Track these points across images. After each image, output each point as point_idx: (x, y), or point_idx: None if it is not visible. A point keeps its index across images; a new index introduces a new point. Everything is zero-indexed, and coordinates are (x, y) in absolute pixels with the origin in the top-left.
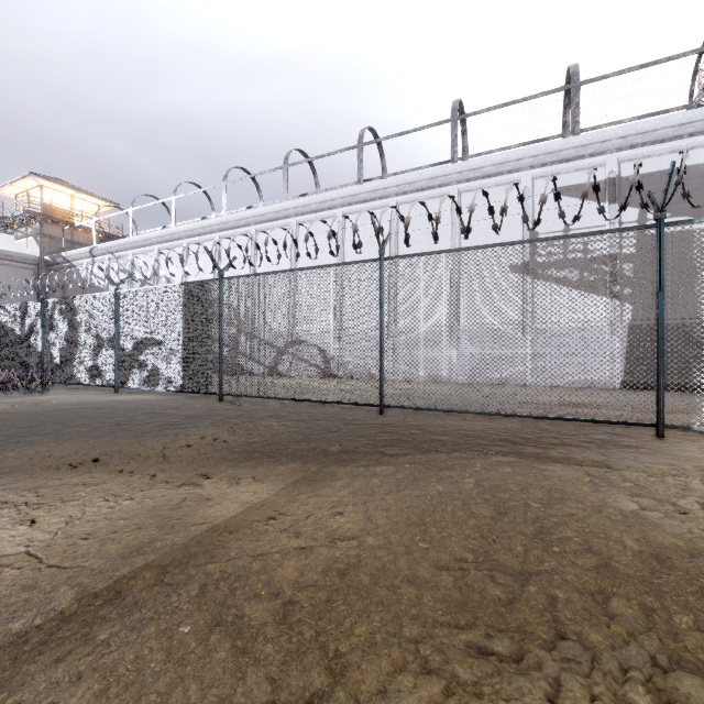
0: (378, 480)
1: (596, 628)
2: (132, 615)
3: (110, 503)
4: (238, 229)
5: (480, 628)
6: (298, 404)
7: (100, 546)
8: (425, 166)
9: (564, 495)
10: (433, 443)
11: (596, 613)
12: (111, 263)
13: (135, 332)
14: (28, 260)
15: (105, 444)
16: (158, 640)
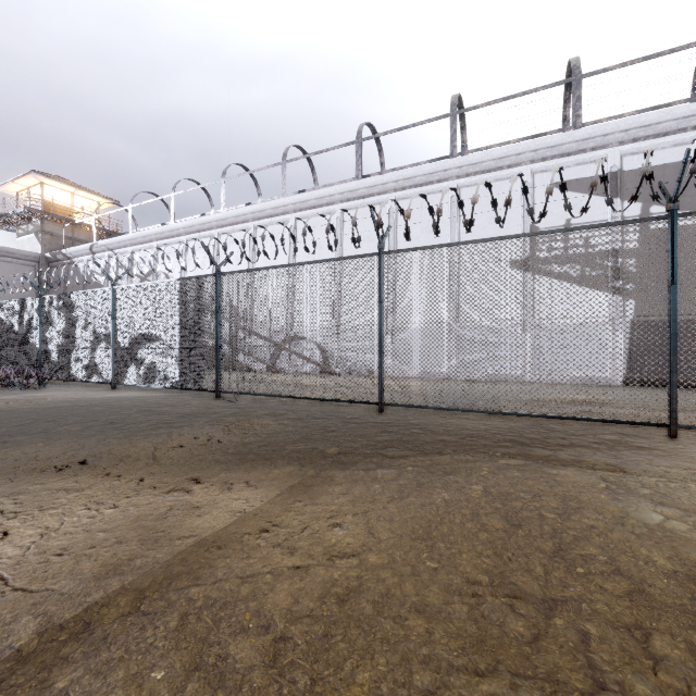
0: (380, 485)
1: (641, 677)
2: (99, 655)
3: (91, 512)
4: (236, 225)
5: (503, 676)
6: (296, 401)
7: (74, 564)
8: (423, 162)
9: (581, 504)
10: (436, 444)
11: (637, 655)
12: (111, 260)
13: (132, 328)
14: (29, 257)
15: (94, 445)
16: (126, 690)
